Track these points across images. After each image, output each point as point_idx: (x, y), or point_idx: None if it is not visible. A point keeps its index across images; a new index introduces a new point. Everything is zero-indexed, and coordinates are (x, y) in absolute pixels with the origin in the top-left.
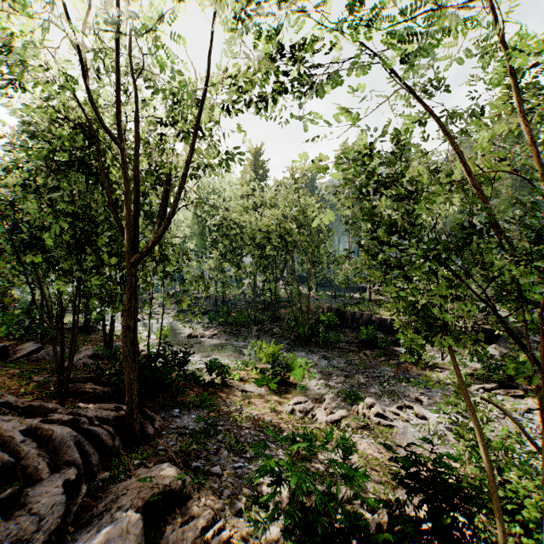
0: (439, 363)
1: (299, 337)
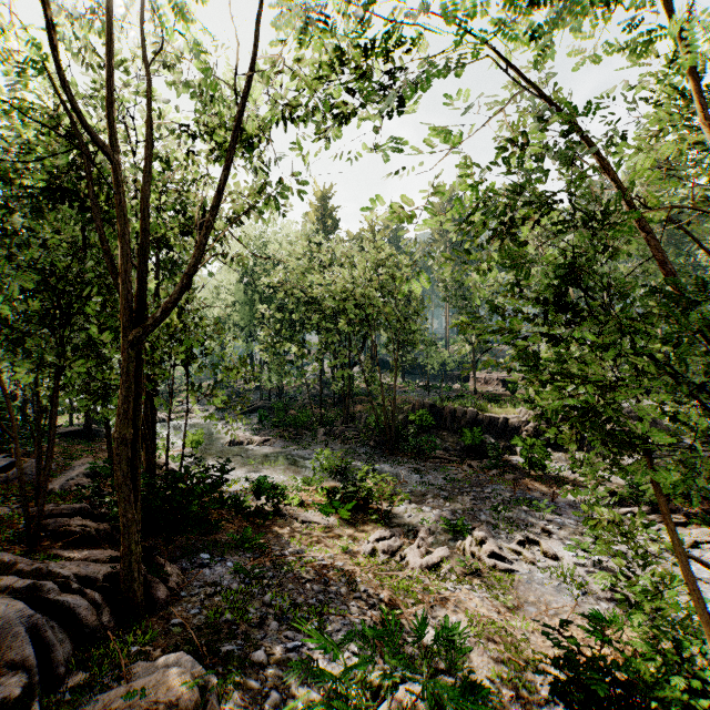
0: (569, 477)
1: (381, 443)
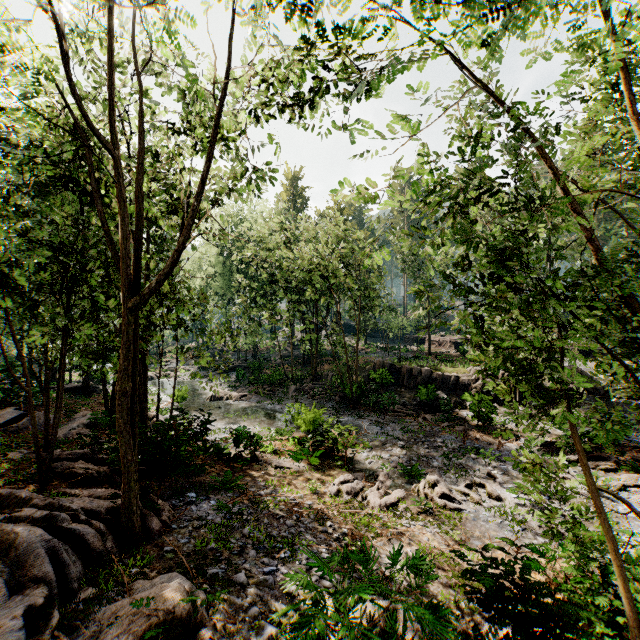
0: (513, 429)
1: (346, 399)
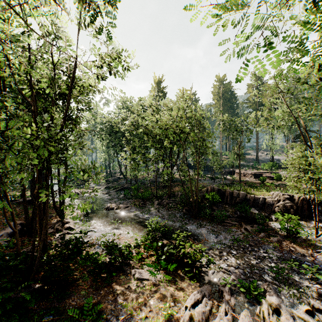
0: (315, 241)
1: (189, 211)
